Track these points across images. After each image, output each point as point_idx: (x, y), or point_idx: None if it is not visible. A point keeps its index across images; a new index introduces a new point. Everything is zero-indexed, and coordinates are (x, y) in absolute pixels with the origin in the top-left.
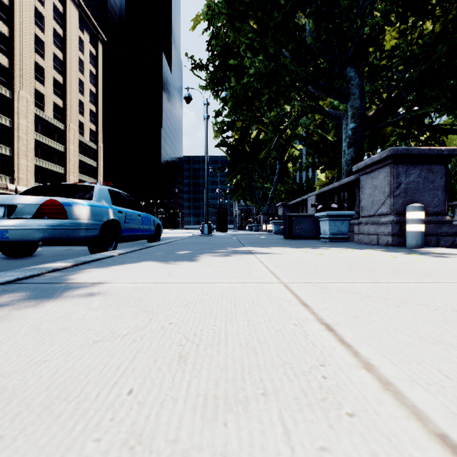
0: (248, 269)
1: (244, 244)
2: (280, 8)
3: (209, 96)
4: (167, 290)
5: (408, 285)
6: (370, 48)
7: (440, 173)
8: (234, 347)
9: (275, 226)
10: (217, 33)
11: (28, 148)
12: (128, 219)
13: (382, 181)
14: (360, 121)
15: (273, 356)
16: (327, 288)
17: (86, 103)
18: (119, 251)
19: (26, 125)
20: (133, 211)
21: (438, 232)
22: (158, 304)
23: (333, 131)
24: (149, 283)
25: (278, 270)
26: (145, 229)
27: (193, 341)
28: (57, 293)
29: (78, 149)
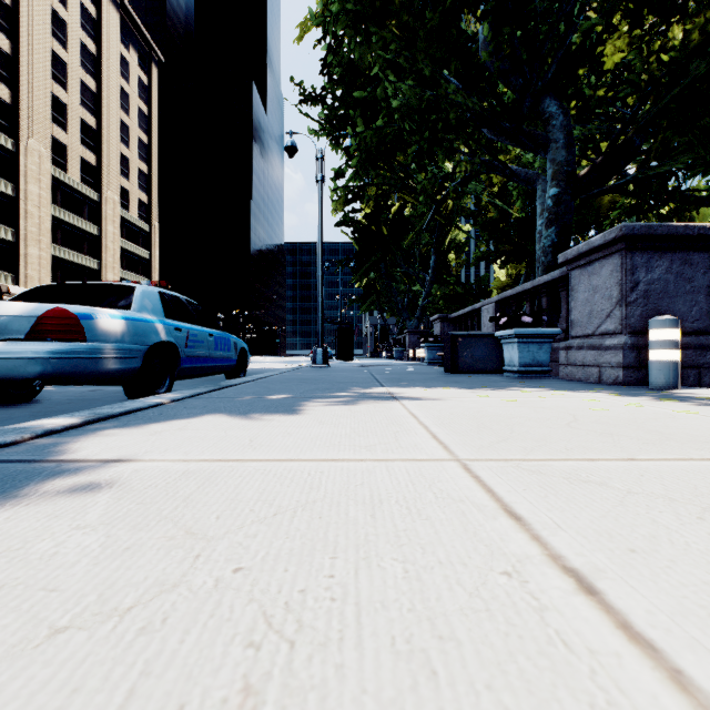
0: (392, 430)
1: (382, 382)
2: (438, 5)
3: (325, 146)
4: (242, 479)
5: (694, 465)
6: (580, 69)
7: (702, 266)
8: (379, 652)
9: (430, 351)
10: (337, 47)
11: (41, 230)
12: (191, 341)
13: (607, 278)
14: (567, 184)
15: (478, 689)
16: (545, 474)
17: (133, 160)
18: (173, 395)
19: (39, 193)
20: (200, 328)
21: (699, 362)
22: (219, 514)
23: (521, 202)
24: (212, 460)
25: (445, 432)
26: (220, 357)
27: (281, 631)
28: (30, 486)
29: (120, 231)
